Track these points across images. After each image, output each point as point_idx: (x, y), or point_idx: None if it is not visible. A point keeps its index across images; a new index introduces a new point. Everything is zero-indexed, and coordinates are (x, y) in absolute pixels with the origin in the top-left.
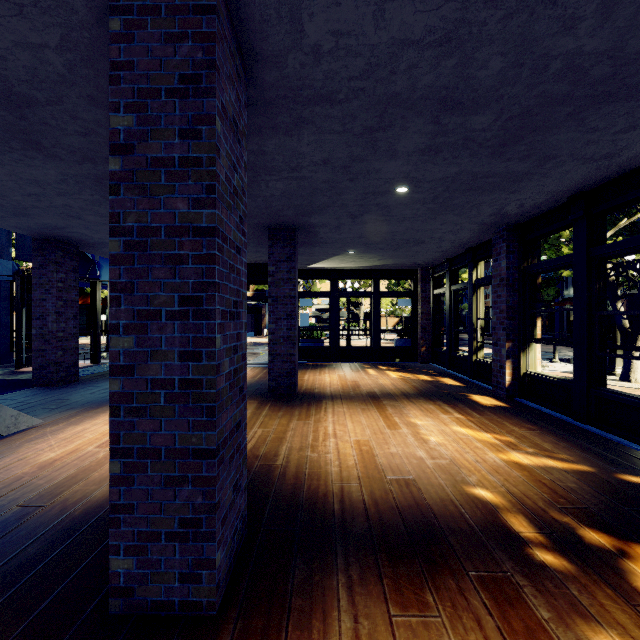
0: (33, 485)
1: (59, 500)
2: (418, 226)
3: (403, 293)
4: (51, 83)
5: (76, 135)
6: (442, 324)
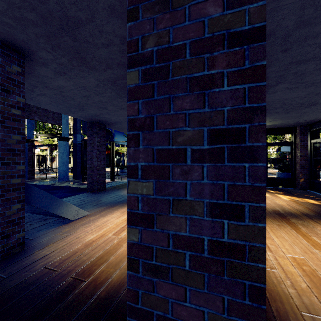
0: (81, 260)
1: (93, 278)
2: (320, 90)
3: (284, 143)
4: (87, 0)
5: (102, 48)
6: (318, 163)
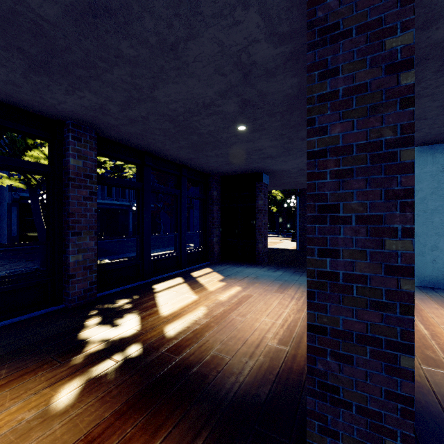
0: None
1: None
2: None
3: None
4: None
5: None
6: None
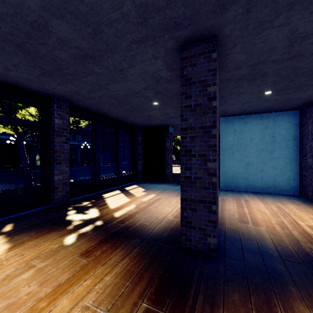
0: None
1: None
2: None
3: None
4: None
5: None
6: None
